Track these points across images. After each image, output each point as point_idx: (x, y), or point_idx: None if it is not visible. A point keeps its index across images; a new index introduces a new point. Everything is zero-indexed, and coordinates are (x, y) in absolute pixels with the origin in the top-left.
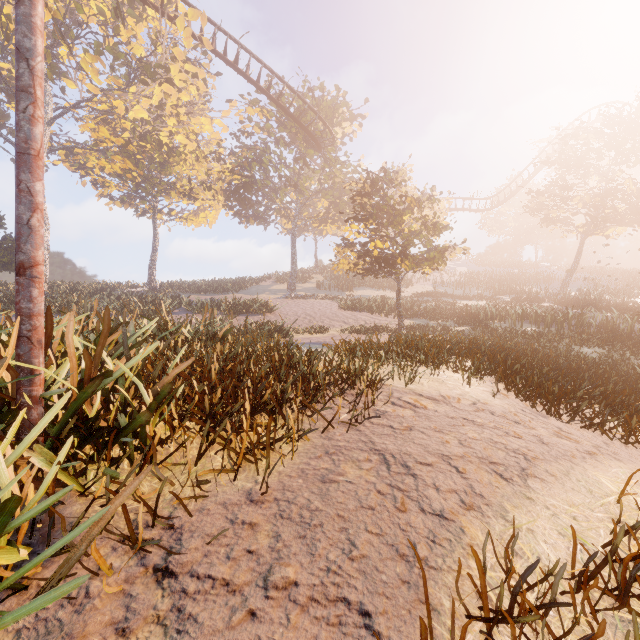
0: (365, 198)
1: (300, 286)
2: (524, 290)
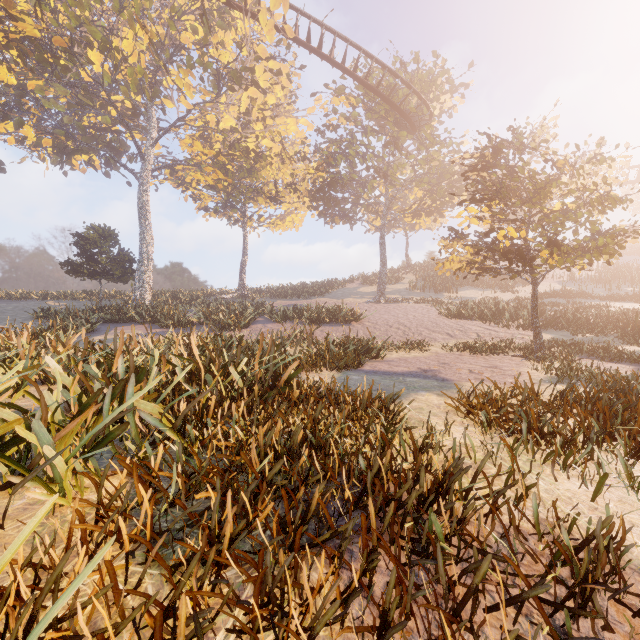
0: (484, 172)
1: (389, 288)
2: None
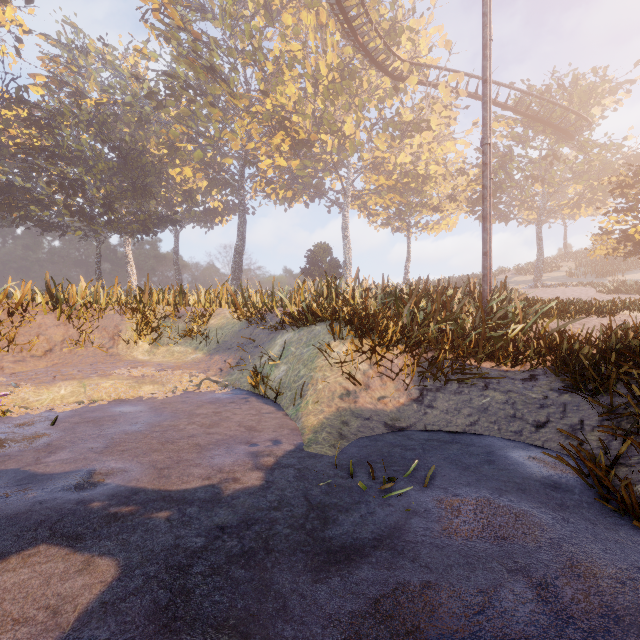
0: (626, 189)
1: (545, 276)
2: None
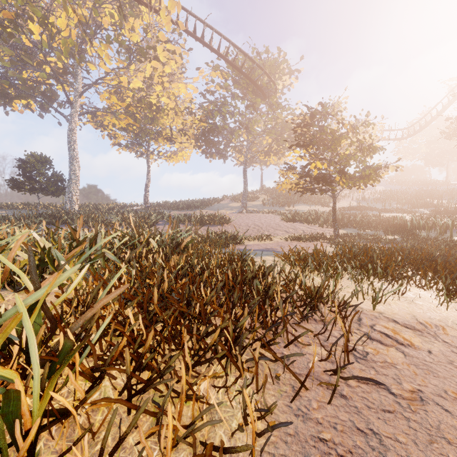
0: (305, 128)
1: (250, 203)
2: (440, 204)
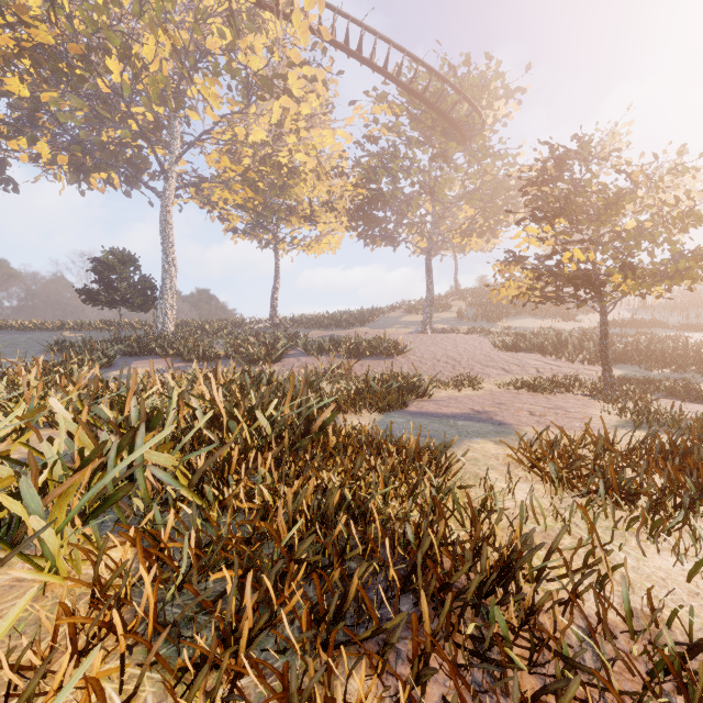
0: (545, 186)
1: (436, 316)
2: None
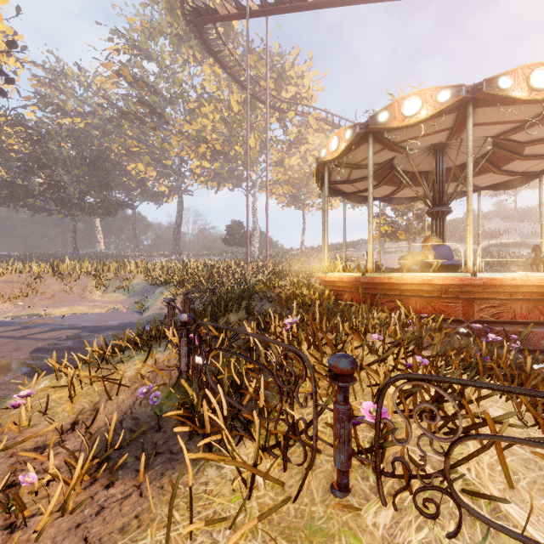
0: None
1: (396, 244)
2: None
